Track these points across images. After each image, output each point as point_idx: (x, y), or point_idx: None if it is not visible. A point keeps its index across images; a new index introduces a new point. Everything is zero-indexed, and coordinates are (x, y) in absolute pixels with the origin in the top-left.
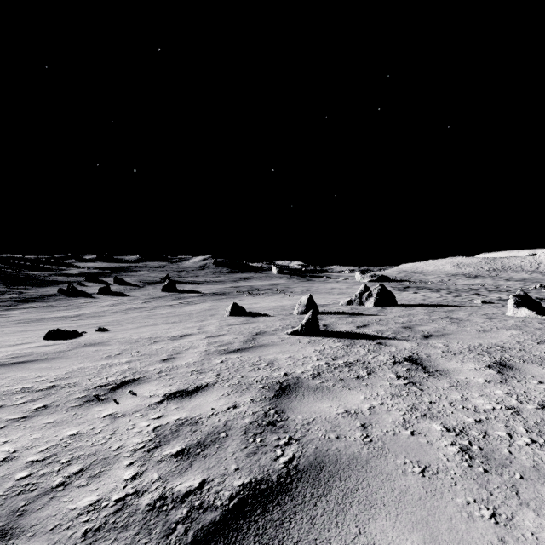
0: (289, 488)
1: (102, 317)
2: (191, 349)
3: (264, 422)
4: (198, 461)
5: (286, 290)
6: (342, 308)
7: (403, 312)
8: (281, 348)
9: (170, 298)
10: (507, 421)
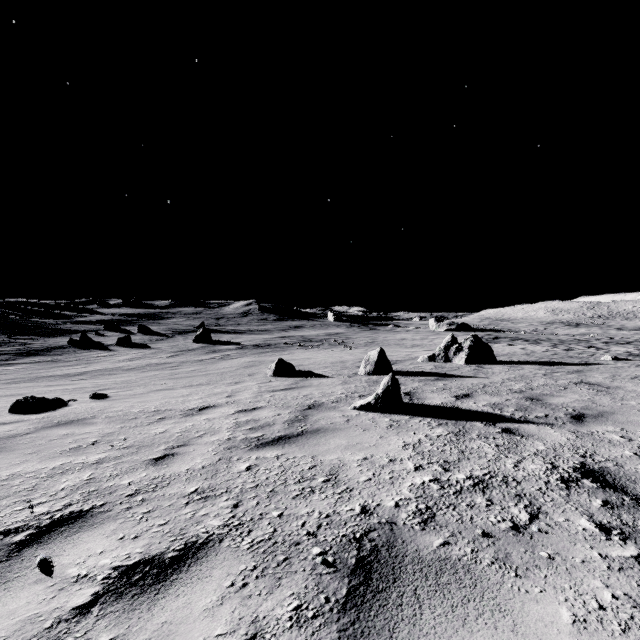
0: None
1: (113, 375)
2: (206, 436)
3: None
4: None
5: (346, 342)
6: (423, 366)
7: (510, 372)
8: (348, 438)
9: (202, 351)
10: None
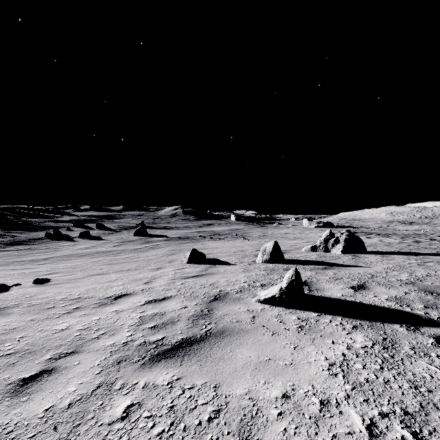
0: None
1: (68, 261)
2: (104, 337)
3: None
4: None
5: (244, 235)
6: (308, 255)
7: (386, 262)
8: (257, 348)
9: (139, 242)
10: None
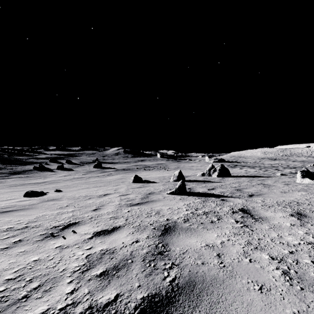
0: (173, 301)
1: (58, 183)
2: (110, 203)
3: (155, 252)
4: (114, 280)
5: (165, 167)
6: (199, 178)
7: (234, 180)
8: (164, 203)
9: (98, 172)
10: (310, 252)
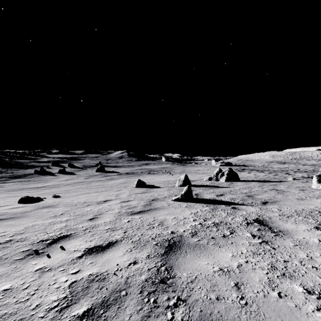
0: None
1: (59, 187)
2: (109, 211)
3: (157, 280)
4: None
5: (170, 171)
6: (206, 183)
7: (244, 185)
8: (168, 211)
9: (101, 176)
10: None
